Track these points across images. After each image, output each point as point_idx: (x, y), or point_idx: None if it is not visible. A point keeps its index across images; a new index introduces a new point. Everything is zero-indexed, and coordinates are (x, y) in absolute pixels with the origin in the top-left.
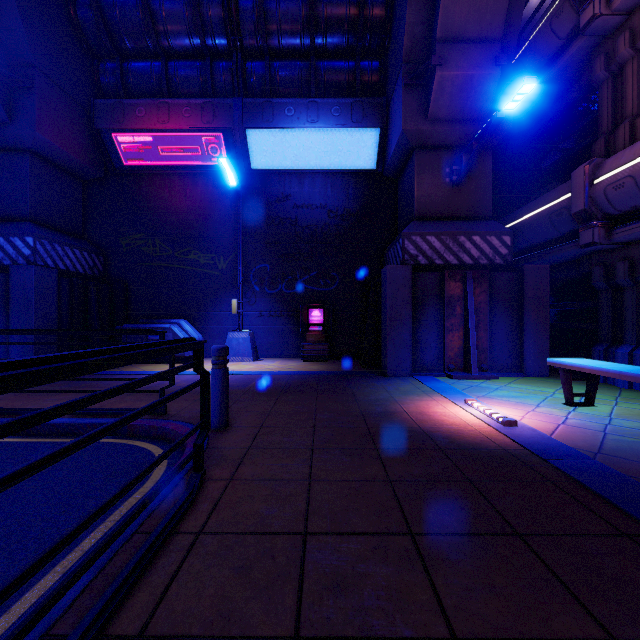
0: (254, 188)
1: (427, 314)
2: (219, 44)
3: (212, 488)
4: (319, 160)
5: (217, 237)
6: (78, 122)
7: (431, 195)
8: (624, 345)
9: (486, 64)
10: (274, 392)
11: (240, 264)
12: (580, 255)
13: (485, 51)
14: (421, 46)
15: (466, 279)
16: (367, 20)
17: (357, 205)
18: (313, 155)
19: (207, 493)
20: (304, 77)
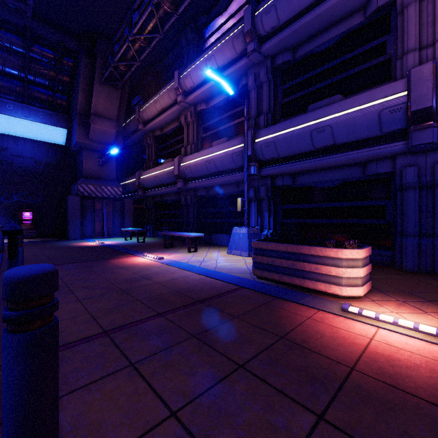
0: None
1: (88, 215)
2: None
3: None
4: (29, 134)
5: None
6: None
7: (91, 168)
8: (149, 225)
9: (111, 128)
10: None
11: None
12: (143, 197)
13: (111, 123)
14: (86, 110)
15: (103, 203)
16: (60, 81)
17: (54, 161)
18: (25, 131)
19: None
20: (20, 91)
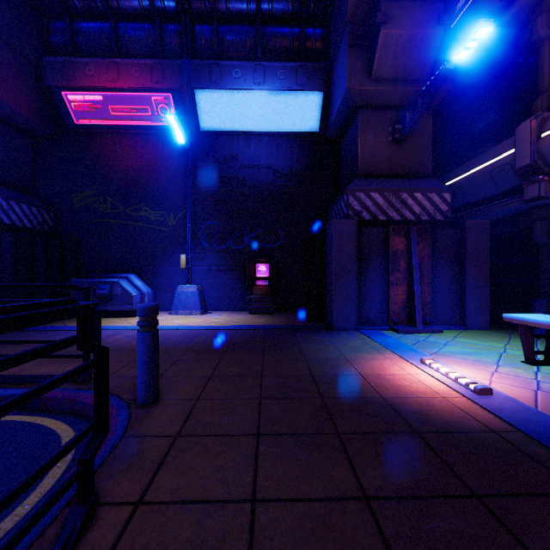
0: (203, 148)
1: (372, 268)
2: (168, 5)
3: (107, 524)
4: (265, 122)
5: (167, 195)
6: (25, 77)
7: (374, 153)
8: None
9: (429, 23)
10: (218, 350)
11: (189, 220)
12: (518, 211)
13: (428, 10)
14: (365, 6)
15: (410, 234)
16: None
17: (301, 166)
18: (259, 117)
19: (95, 537)
20: (251, 41)
